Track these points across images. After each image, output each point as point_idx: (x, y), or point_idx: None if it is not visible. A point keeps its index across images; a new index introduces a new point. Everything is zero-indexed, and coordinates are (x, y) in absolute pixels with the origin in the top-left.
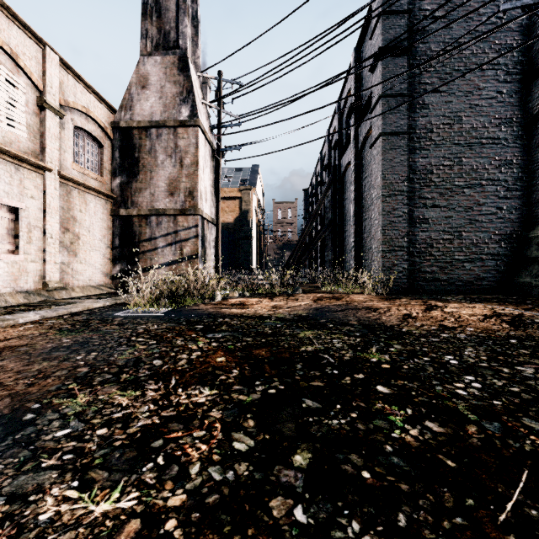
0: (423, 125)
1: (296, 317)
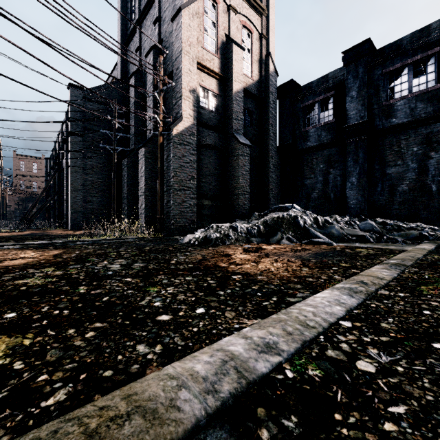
0: (90, 164)
1: (19, 235)
